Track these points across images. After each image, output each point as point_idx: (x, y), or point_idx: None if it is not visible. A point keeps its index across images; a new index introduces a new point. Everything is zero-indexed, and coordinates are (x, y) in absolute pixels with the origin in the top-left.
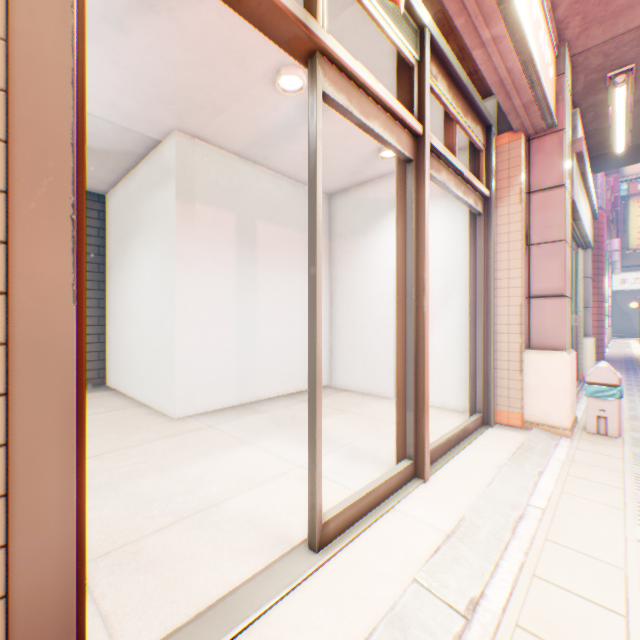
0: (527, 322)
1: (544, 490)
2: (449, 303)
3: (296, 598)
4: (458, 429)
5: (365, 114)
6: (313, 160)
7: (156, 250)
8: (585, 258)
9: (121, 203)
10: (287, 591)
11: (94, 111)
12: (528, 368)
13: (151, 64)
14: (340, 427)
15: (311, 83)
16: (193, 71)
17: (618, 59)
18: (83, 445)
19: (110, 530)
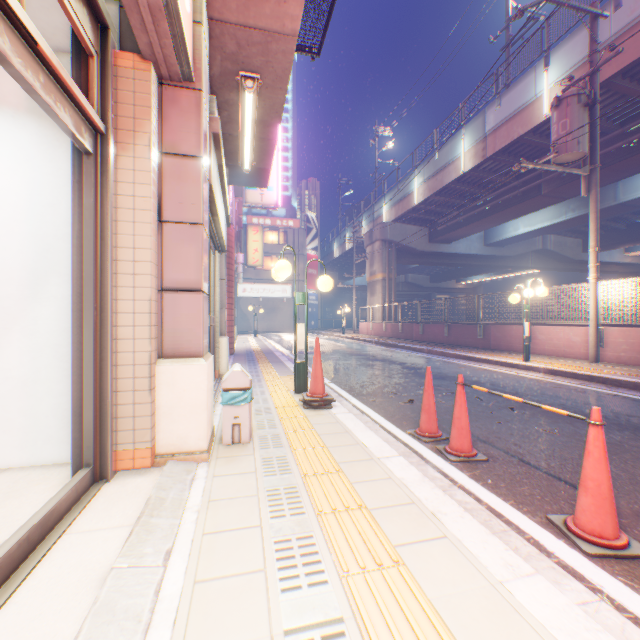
0: (162, 323)
1: (172, 598)
2: (45, 292)
3: None
4: (30, 528)
5: None
6: None
7: None
8: (223, 261)
9: None
10: None
11: None
12: (163, 383)
13: None
14: None
15: None
16: None
17: (250, 59)
18: None
19: None
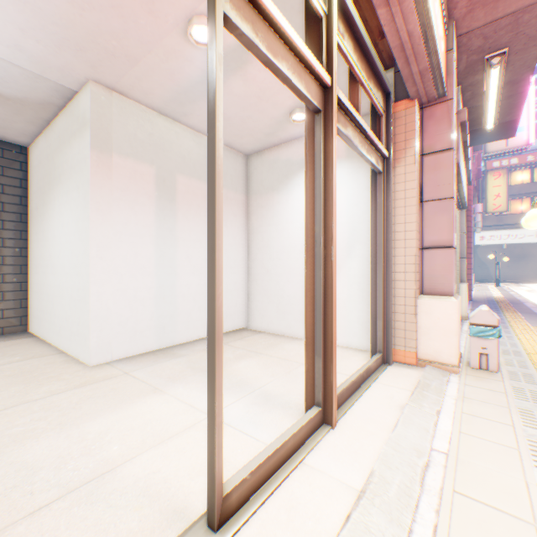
0: (421, 270)
1: (444, 431)
2: (353, 253)
3: None
4: (362, 370)
5: (273, 52)
6: (212, 88)
7: (73, 199)
8: (461, 217)
9: (42, 154)
10: None
11: None
12: (422, 312)
13: (53, 0)
14: (254, 370)
15: (210, 1)
16: (100, 13)
17: (495, 42)
18: None
19: None
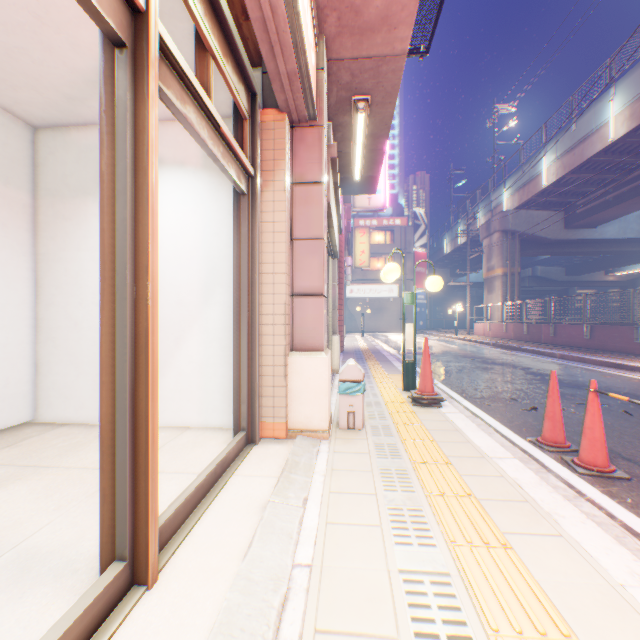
0: (292, 322)
1: (311, 529)
2: (213, 299)
3: None
4: (216, 464)
5: None
6: None
7: None
8: (334, 266)
9: None
10: None
11: None
12: (293, 372)
13: None
14: (17, 507)
15: None
16: None
17: (361, 85)
18: None
19: None
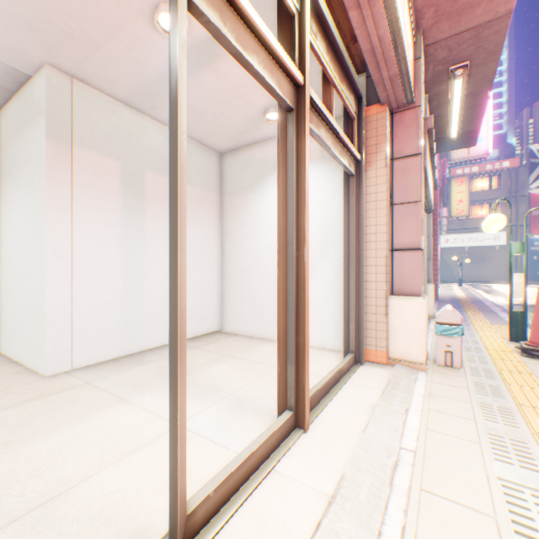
0: (391, 272)
1: (412, 429)
2: (326, 255)
3: None
4: (335, 371)
5: (242, 44)
6: (175, 76)
7: (27, 194)
8: (428, 220)
9: None
10: None
11: None
12: (392, 312)
13: None
14: (226, 374)
15: None
16: None
17: (458, 55)
18: None
19: None
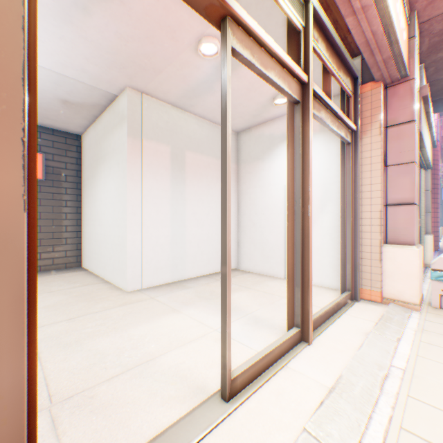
0: (385, 223)
1: (403, 354)
2: (325, 209)
3: (211, 441)
4: (333, 303)
5: (264, 66)
6: (224, 100)
7: (114, 172)
8: (426, 176)
9: (92, 140)
10: (204, 435)
11: (70, 74)
12: (386, 258)
13: (108, 38)
14: (245, 300)
15: (223, 41)
16: (138, 42)
17: None
18: (35, 326)
19: (74, 378)
